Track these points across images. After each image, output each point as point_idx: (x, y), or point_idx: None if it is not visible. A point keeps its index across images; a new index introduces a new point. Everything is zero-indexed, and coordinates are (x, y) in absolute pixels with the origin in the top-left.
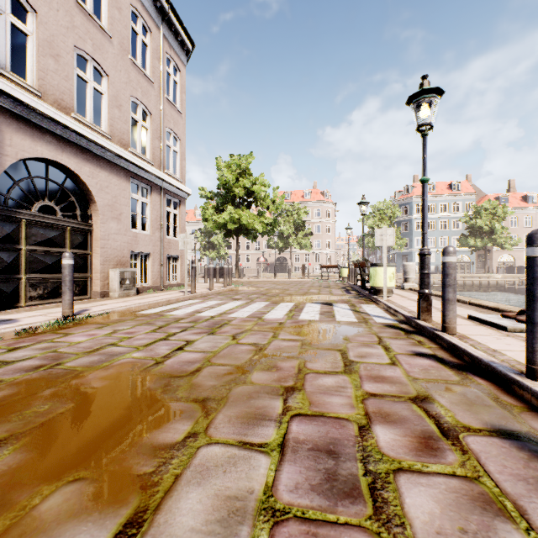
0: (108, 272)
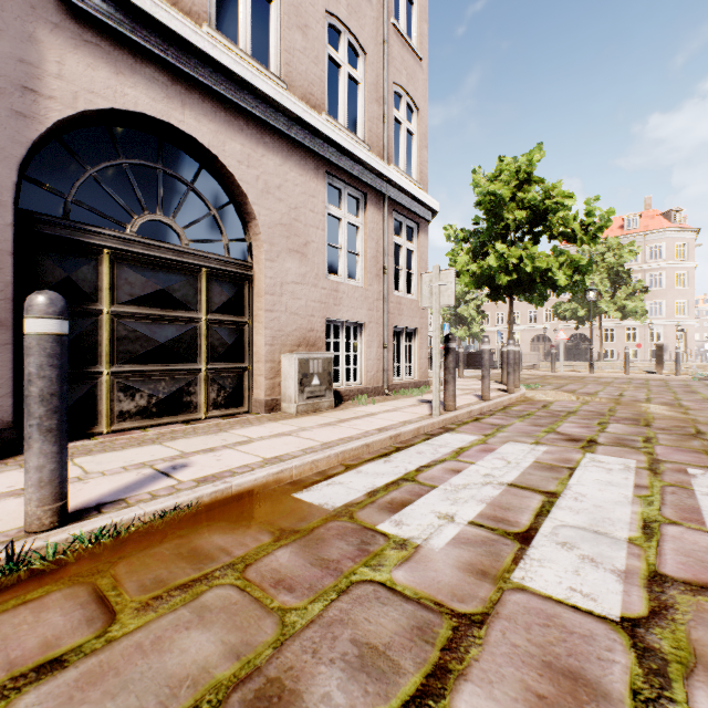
0: (279, 361)
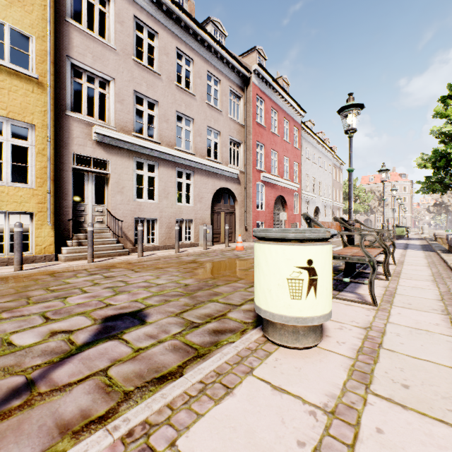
0: None
